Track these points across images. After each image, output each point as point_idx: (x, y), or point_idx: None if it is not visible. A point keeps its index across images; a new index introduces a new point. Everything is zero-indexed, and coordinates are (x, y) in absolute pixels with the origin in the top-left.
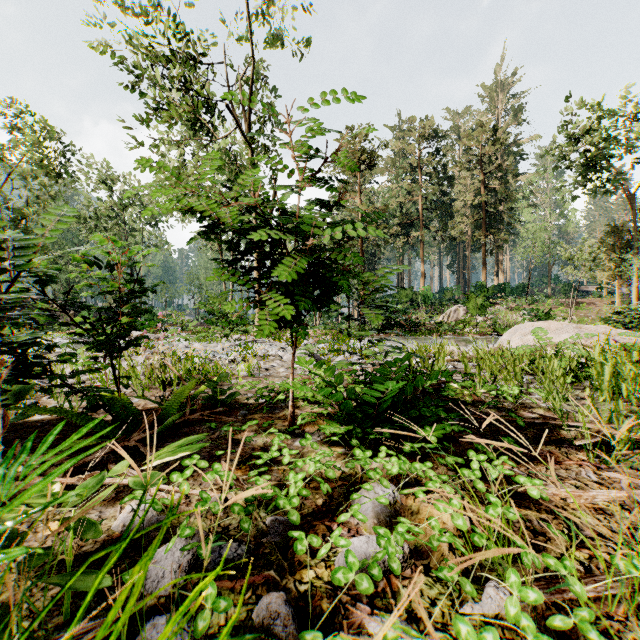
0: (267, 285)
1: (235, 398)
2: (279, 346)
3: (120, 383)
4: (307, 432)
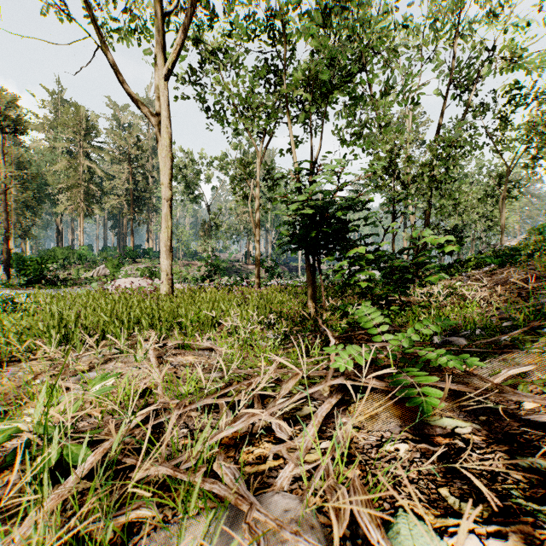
0: None
1: None
2: None
3: None
4: None
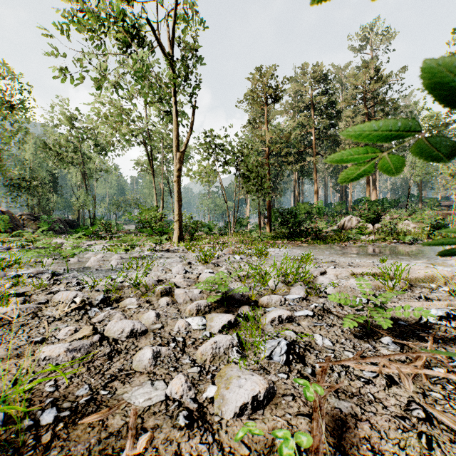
0: None
1: None
2: (186, 261)
3: None
4: None
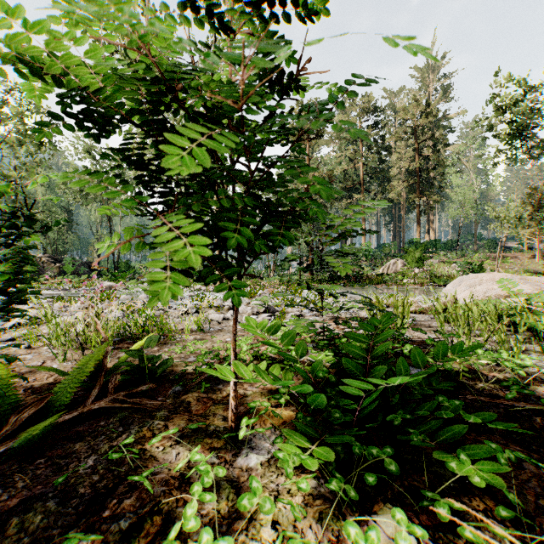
0: (197, 217)
1: (173, 364)
2: None
3: (5, 355)
4: (257, 433)
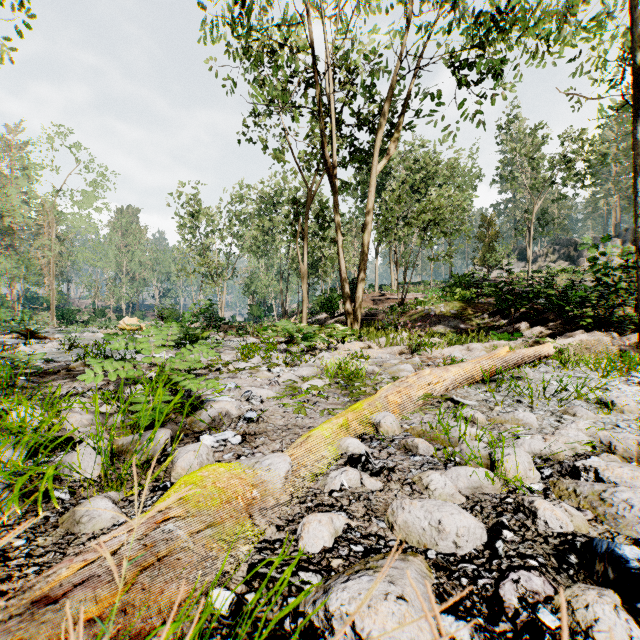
0: None
1: None
2: None
3: None
4: None
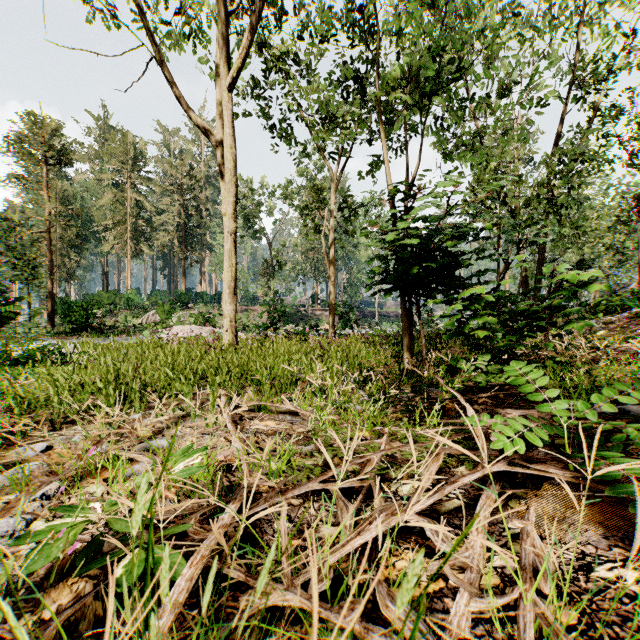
0: None
1: None
2: None
3: None
4: None
